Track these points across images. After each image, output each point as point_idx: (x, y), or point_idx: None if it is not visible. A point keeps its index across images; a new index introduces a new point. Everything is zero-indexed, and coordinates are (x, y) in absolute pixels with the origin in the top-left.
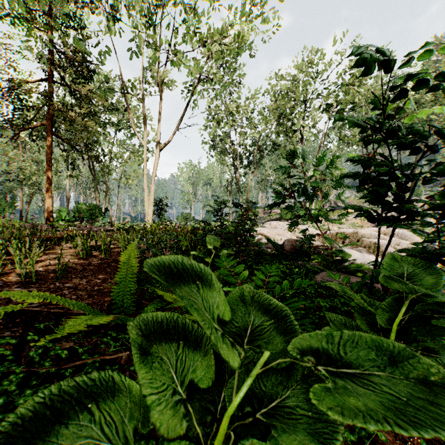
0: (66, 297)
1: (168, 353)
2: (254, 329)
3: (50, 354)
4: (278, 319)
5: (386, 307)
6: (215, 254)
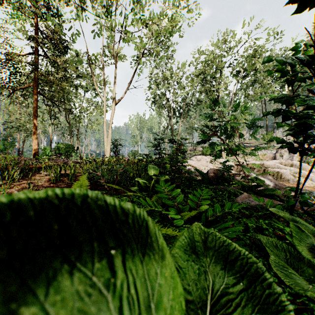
0: None
1: None
2: (217, 301)
3: None
4: (249, 281)
5: None
6: (155, 180)
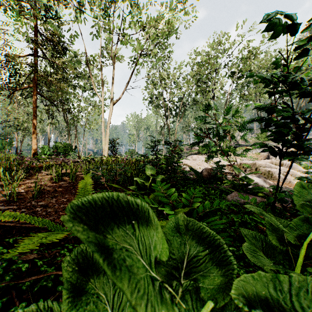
0: (38, 213)
1: (105, 287)
2: (190, 260)
3: (12, 267)
4: (212, 249)
5: (292, 226)
6: (152, 180)
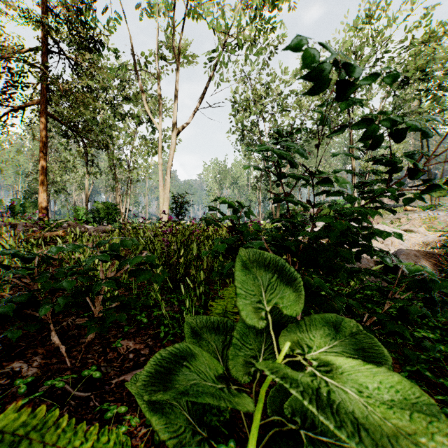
0: None
1: None
2: None
3: None
4: None
5: None
6: None
